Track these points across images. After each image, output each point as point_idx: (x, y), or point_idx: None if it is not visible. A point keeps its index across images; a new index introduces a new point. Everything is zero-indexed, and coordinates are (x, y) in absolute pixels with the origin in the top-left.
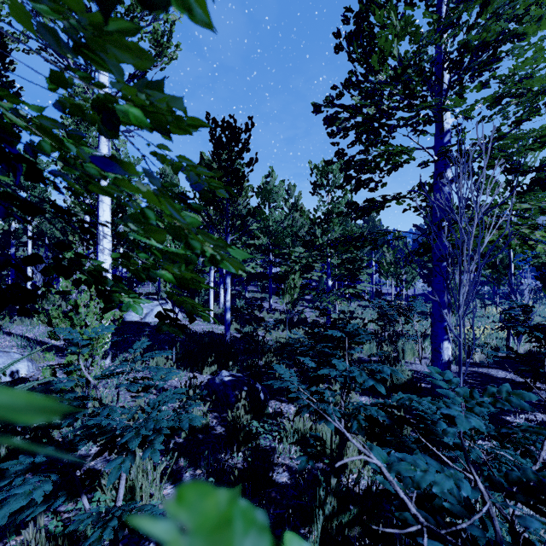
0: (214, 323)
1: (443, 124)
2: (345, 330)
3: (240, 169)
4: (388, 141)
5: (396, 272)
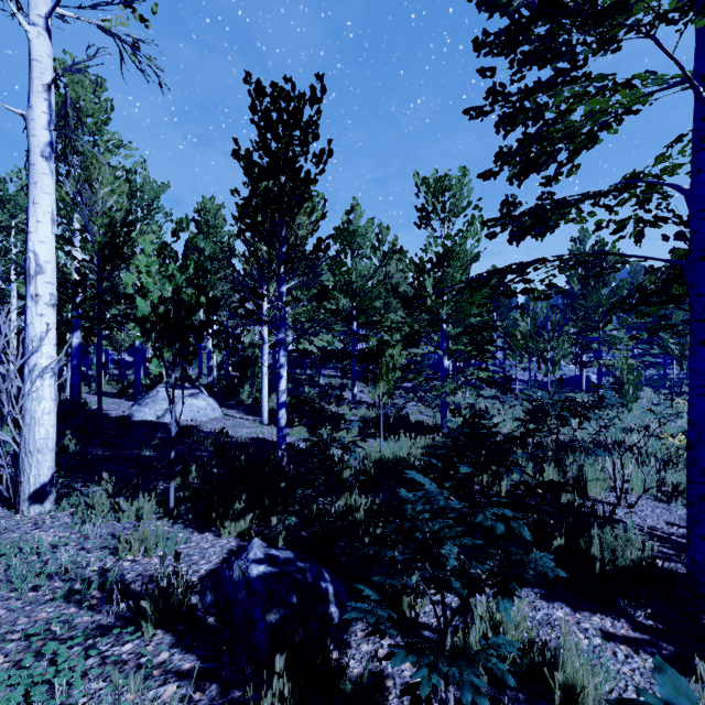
0: (269, 424)
1: None
2: None
3: (301, 165)
4: (590, 73)
5: (538, 348)
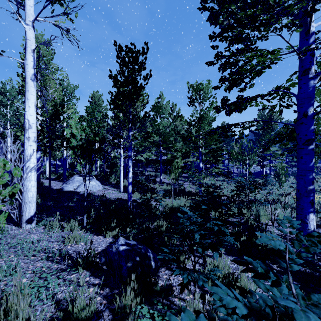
0: (123, 192)
1: (310, 26)
2: (279, 231)
3: (138, 81)
4: (257, 47)
5: (242, 158)
